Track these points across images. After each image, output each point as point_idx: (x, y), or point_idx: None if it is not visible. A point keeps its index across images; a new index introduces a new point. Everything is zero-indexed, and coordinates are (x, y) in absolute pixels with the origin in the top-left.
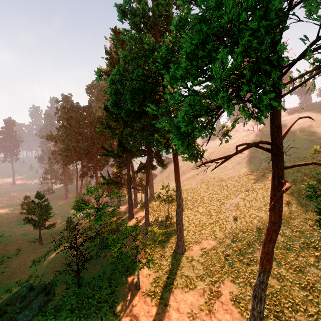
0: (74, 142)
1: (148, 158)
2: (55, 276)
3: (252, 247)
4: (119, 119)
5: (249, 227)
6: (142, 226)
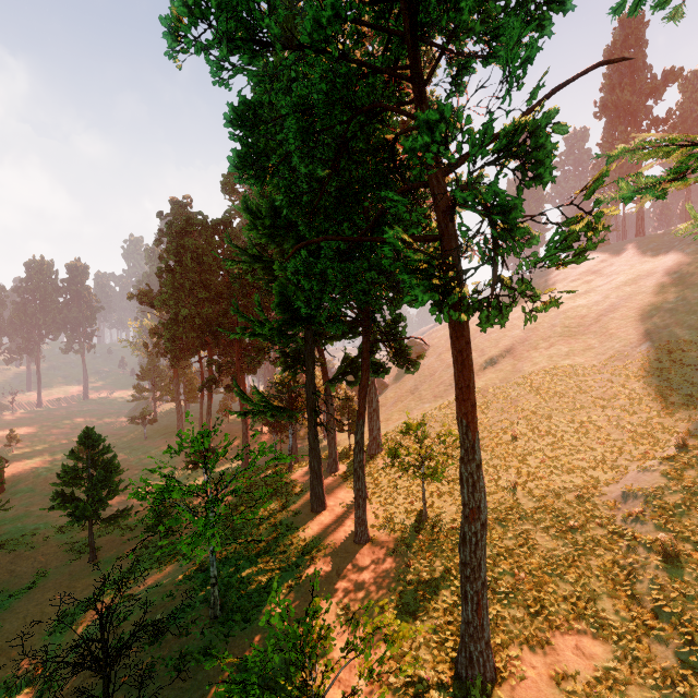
0: (190, 305)
1: (364, 342)
2: None
3: None
4: (280, 229)
5: None
6: (345, 541)
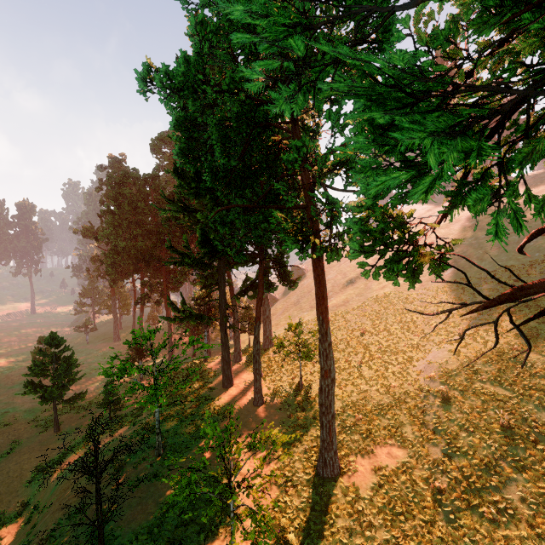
0: (127, 239)
1: (260, 268)
2: (58, 522)
3: (497, 472)
4: (202, 190)
5: (480, 421)
6: (247, 405)
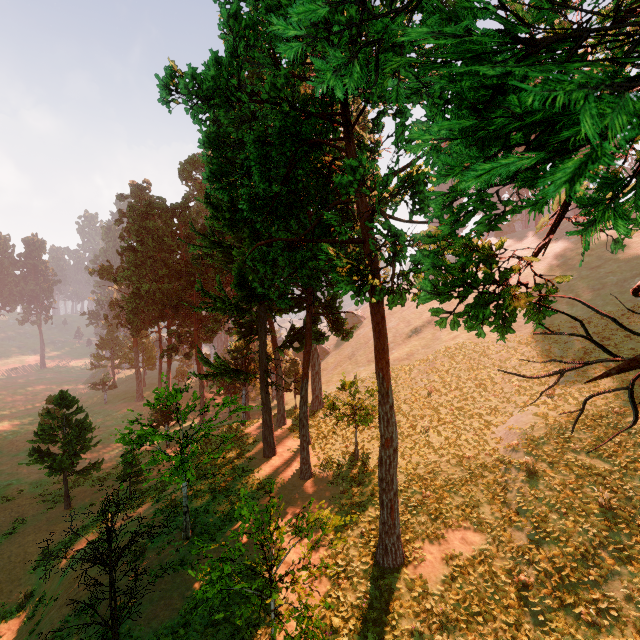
0: (151, 281)
1: (308, 315)
2: (65, 619)
3: (595, 564)
4: (239, 222)
5: (574, 500)
6: (293, 478)
